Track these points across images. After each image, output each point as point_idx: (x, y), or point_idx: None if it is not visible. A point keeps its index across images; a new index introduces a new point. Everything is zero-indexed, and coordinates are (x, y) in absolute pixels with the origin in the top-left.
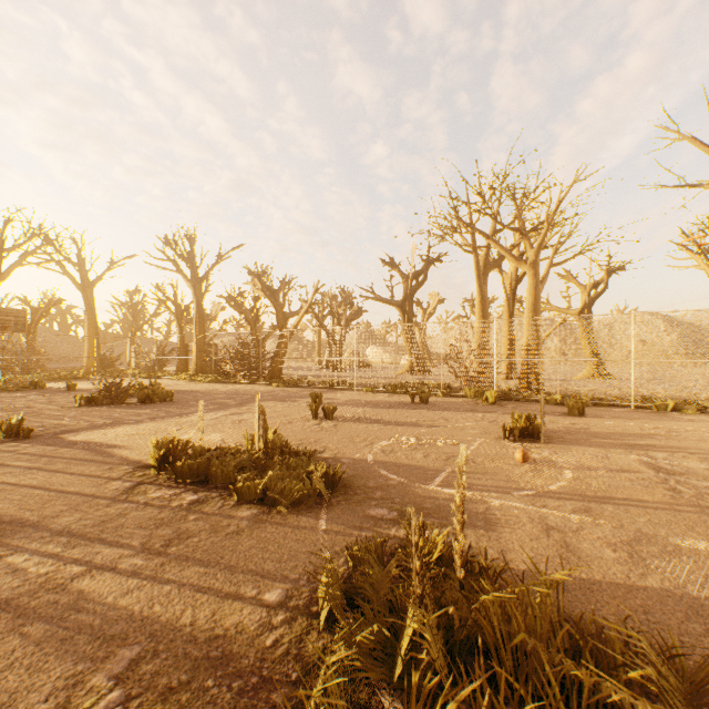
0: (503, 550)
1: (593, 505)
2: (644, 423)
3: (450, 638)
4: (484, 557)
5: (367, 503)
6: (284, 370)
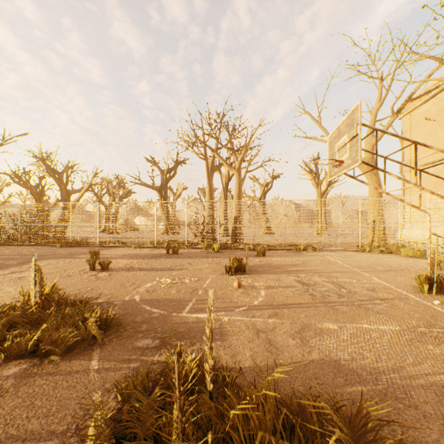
0: (234, 354)
1: (278, 311)
2: (292, 258)
3: None
4: (225, 368)
5: (135, 336)
6: (68, 234)
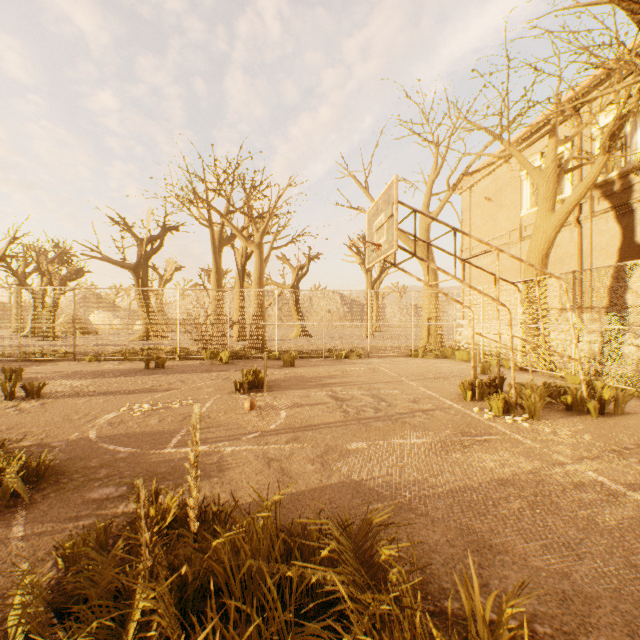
0: (235, 490)
1: (300, 434)
2: (330, 368)
3: (184, 594)
4: (218, 503)
5: (88, 486)
6: None
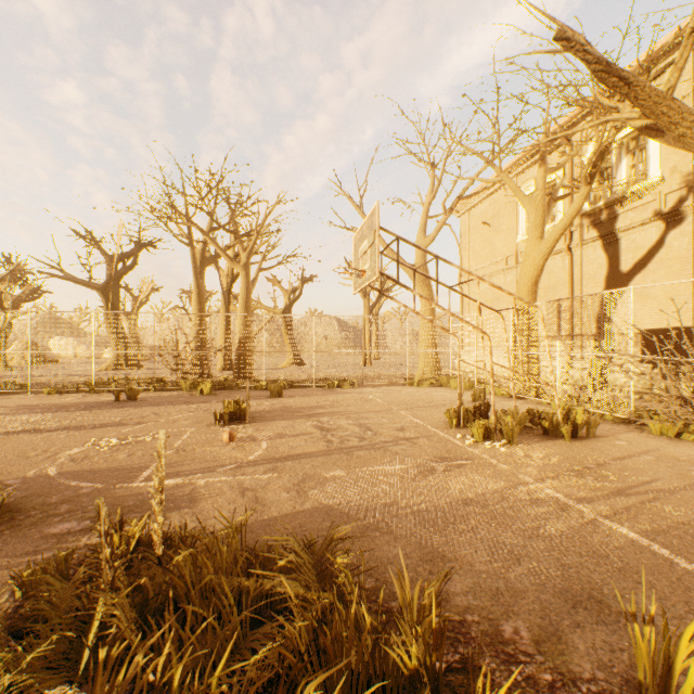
0: (205, 519)
1: (279, 464)
2: (320, 398)
3: (145, 609)
4: (184, 529)
5: (47, 522)
6: None
